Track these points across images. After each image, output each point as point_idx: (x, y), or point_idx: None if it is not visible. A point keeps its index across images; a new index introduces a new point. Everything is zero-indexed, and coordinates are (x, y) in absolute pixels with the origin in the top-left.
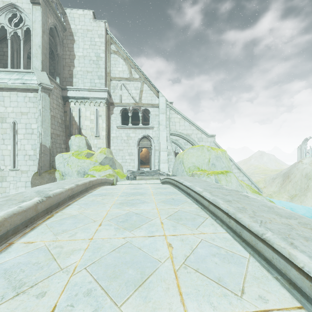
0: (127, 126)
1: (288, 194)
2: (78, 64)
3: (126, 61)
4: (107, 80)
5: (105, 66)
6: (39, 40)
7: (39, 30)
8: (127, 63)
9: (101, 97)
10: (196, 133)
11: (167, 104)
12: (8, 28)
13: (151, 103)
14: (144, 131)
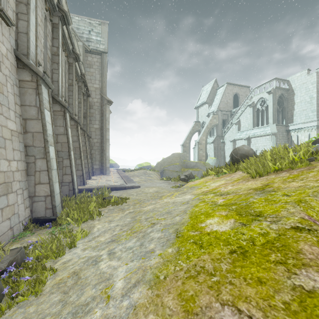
0: None
1: None
2: (296, 107)
3: None
4: None
5: (317, 102)
6: (272, 109)
7: (271, 105)
8: None
9: (311, 126)
10: None
11: None
12: (259, 108)
13: None
14: None
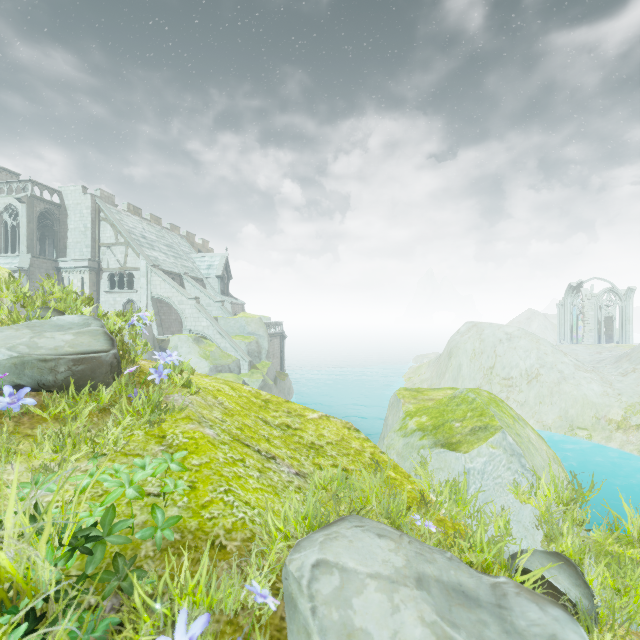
0: (113, 291)
1: (430, 383)
2: (71, 236)
3: (113, 227)
4: (96, 248)
5: (92, 235)
6: (25, 230)
7: (25, 223)
8: (114, 229)
9: (84, 266)
10: (177, 296)
11: (148, 267)
12: (9, 222)
13: (136, 266)
14: (129, 295)
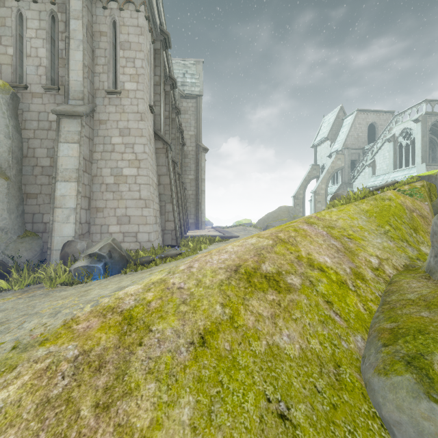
0: None
1: None
2: None
3: None
4: None
5: None
6: (420, 144)
7: (419, 138)
8: None
9: None
10: None
11: None
12: (402, 143)
13: None
14: None
